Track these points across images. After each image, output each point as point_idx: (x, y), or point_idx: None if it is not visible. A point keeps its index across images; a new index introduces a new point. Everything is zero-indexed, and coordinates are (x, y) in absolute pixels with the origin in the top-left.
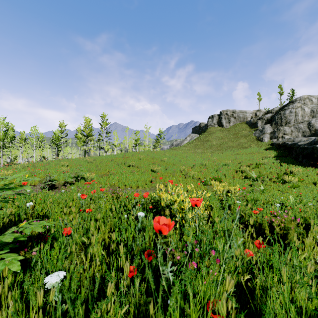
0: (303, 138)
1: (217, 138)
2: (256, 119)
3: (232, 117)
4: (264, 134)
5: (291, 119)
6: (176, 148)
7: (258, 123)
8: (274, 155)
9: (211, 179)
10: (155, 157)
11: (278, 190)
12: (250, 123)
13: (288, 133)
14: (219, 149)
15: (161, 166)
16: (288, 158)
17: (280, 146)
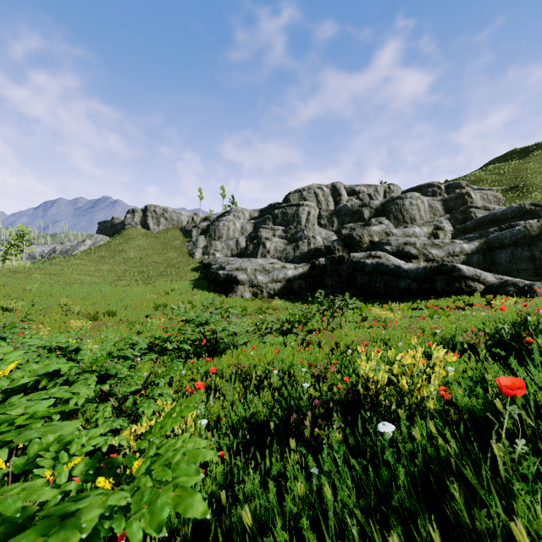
0: (224, 259)
1: (138, 248)
2: (192, 227)
3: (163, 217)
4: (196, 248)
5: (224, 233)
6: (60, 262)
7: (193, 233)
8: (197, 277)
9: (106, 313)
10: (11, 283)
11: (171, 317)
12: (184, 231)
13: (219, 250)
14: (139, 266)
15: (24, 299)
16: (205, 281)
17: (206, 266)
